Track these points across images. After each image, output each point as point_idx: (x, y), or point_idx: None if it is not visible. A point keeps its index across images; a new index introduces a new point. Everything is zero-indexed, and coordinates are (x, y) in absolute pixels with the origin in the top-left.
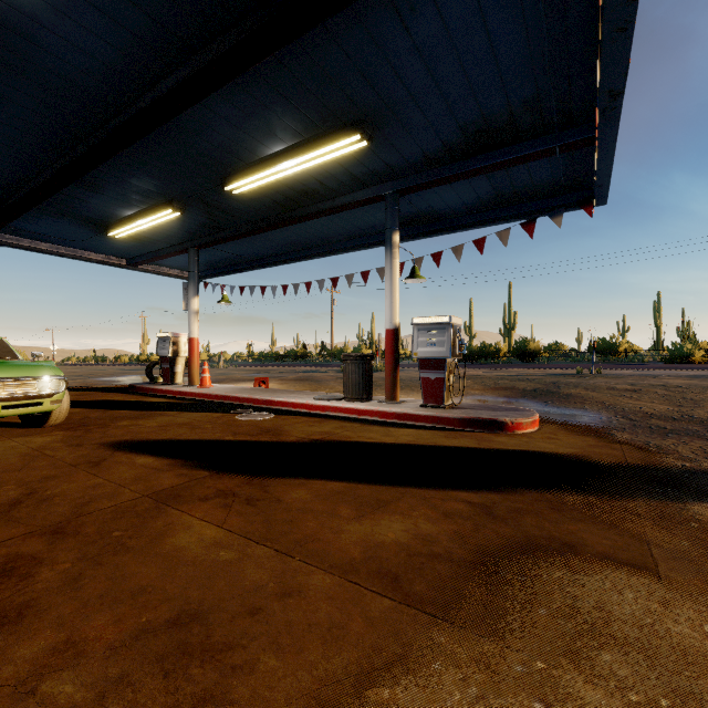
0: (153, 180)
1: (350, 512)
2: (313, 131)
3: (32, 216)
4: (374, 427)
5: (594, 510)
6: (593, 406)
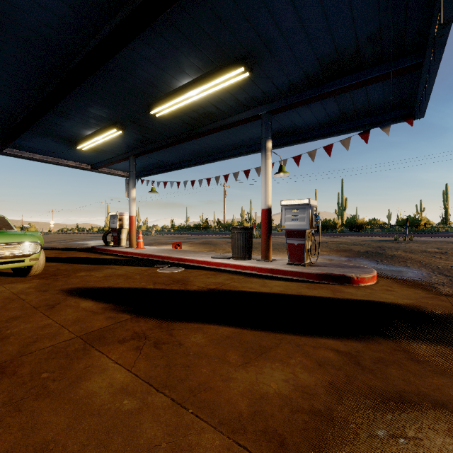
0: (102, 108)
1: (237, 358)
2: (210, 66)
3: (28, 136)
4: (254, 279)
5: (447, 360)
6: (413, 264)
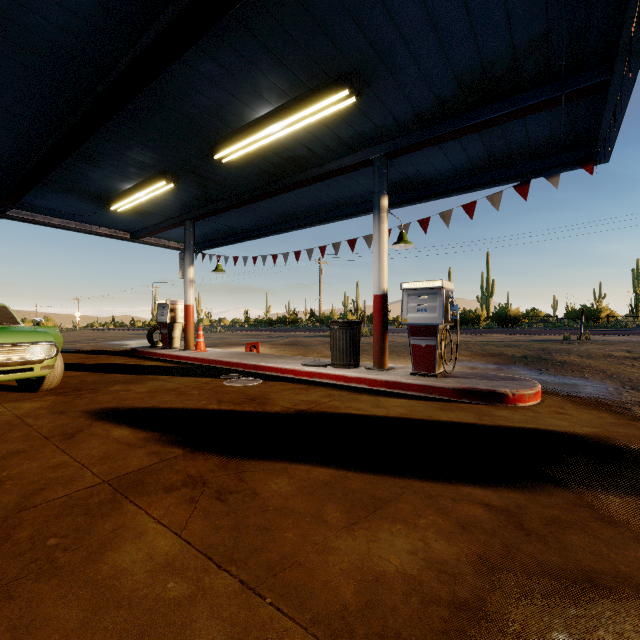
0: (146, 152)
1: (339, 517)
2: (299, 89)
3: (42, 192)
4: (362, 396)
5: None
6: (594, 375)
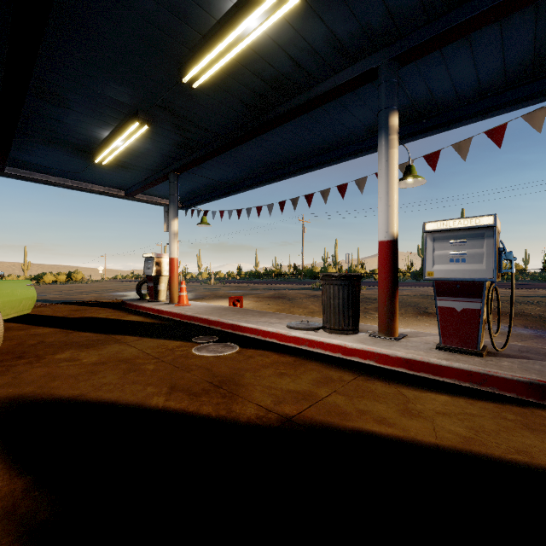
0: (109, 82)
1: None
2: None
3: (28, 145)
4: (376, 384)
5: None
6: None
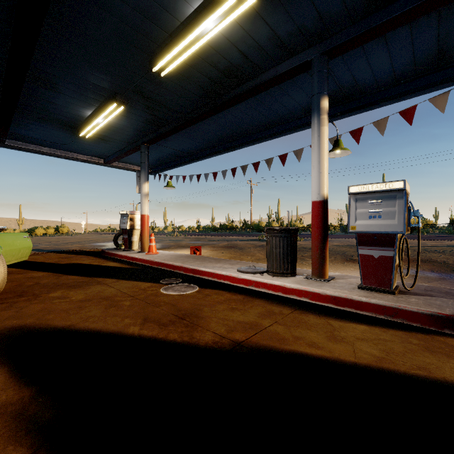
0: (93, 71)
1: None
2: None
3: (24, 122)
4: (309, 317)
5: None
6: None
